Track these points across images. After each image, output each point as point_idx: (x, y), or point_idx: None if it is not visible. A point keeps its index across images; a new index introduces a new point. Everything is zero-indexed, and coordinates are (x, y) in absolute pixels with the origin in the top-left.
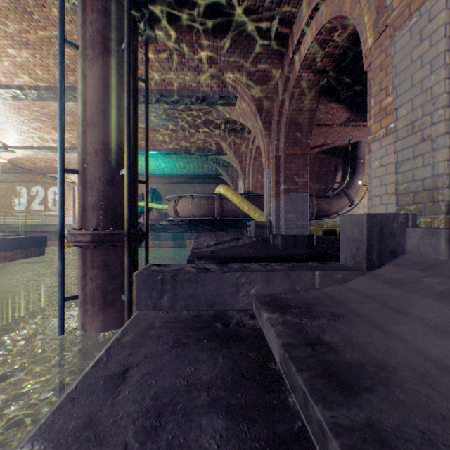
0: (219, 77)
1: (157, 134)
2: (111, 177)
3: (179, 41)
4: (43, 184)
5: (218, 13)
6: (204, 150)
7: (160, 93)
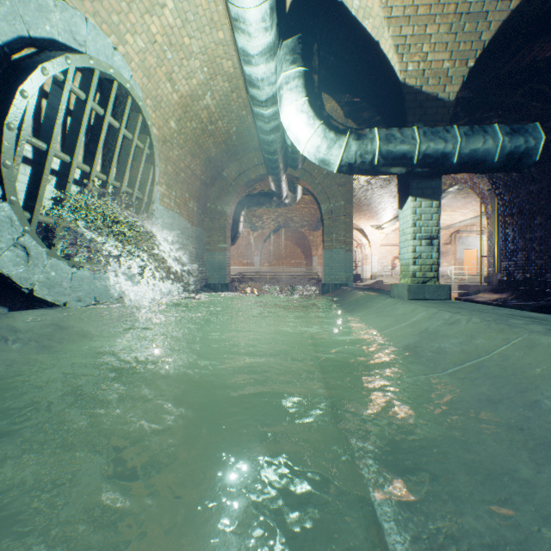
0: None
1: None
2: (493, 258)
3: None
4: None
5: None
6: None
7: None
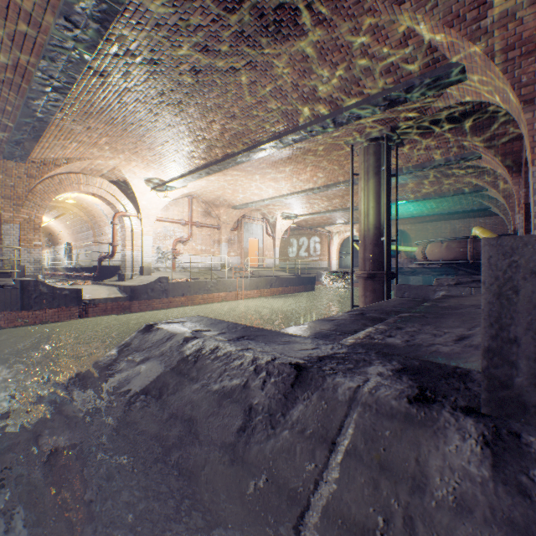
0: (458, 147)
1: (404, 188)
2: (376, 242)
3: (420, 139)
4: (306, 235)
5: (449, 120)
6: (456, 191)
7: (406, 169)
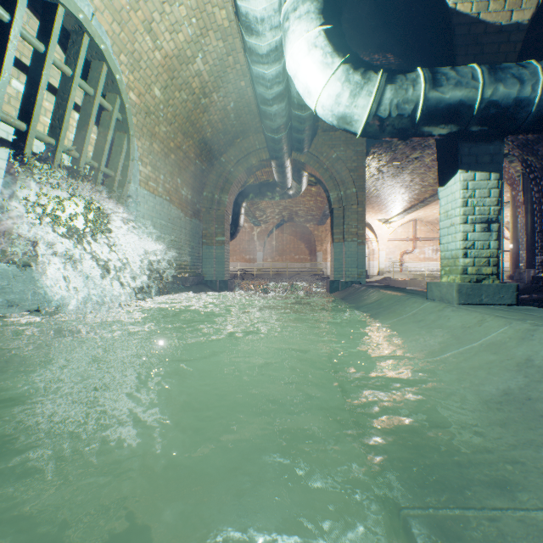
0: None
1: None
2: (517, 252)
3: None
4: None
5: None
6: None
7: None
